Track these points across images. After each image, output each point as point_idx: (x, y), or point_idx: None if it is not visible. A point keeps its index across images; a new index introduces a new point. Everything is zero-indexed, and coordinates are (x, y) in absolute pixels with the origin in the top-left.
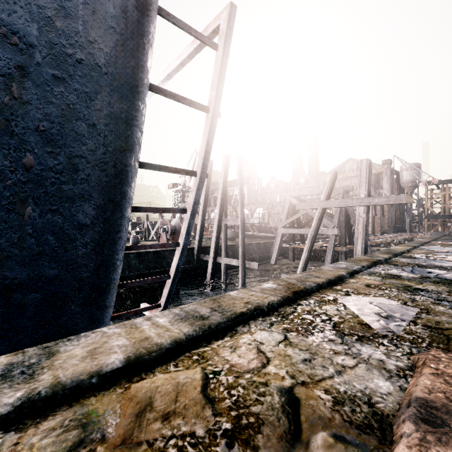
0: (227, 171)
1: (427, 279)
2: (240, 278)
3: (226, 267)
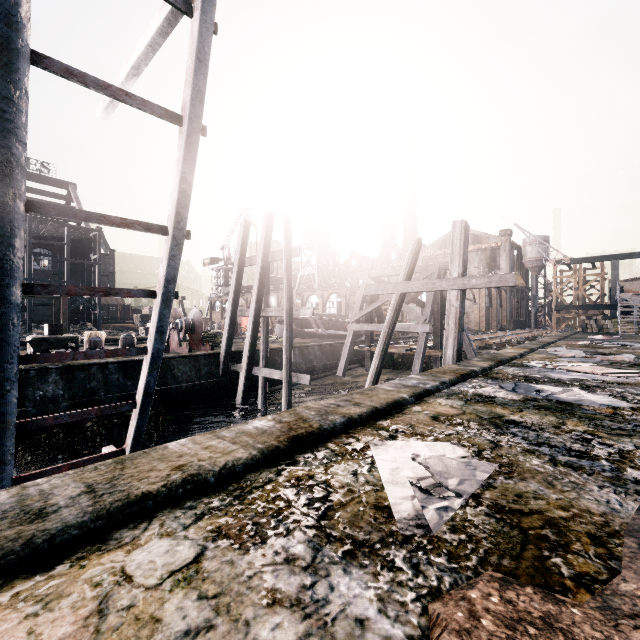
0: (269, 237)
1: (532, 402)
2: (283, 399)
3: (266, 382)
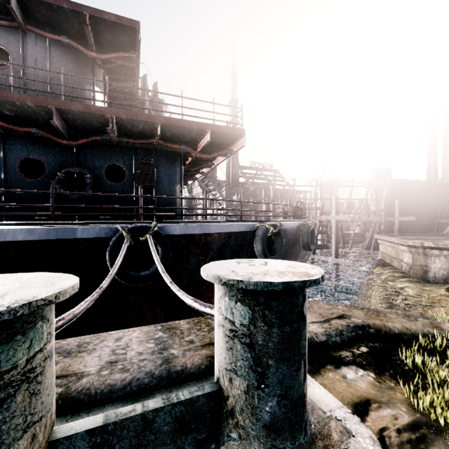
0: None
1: None
2: None
3: None
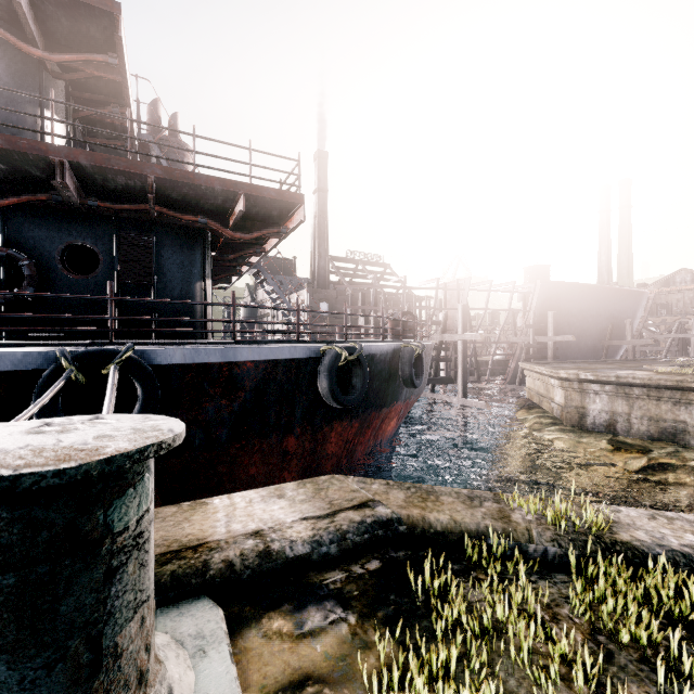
0: None
1: None
2: None
3: None
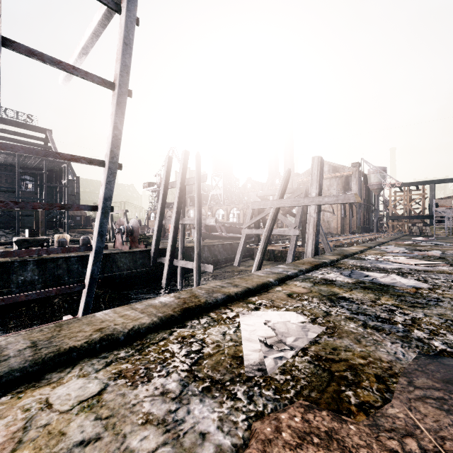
0: (185, 168)
1: (360, 284)
2: (194, 282)
3: (182, 270)
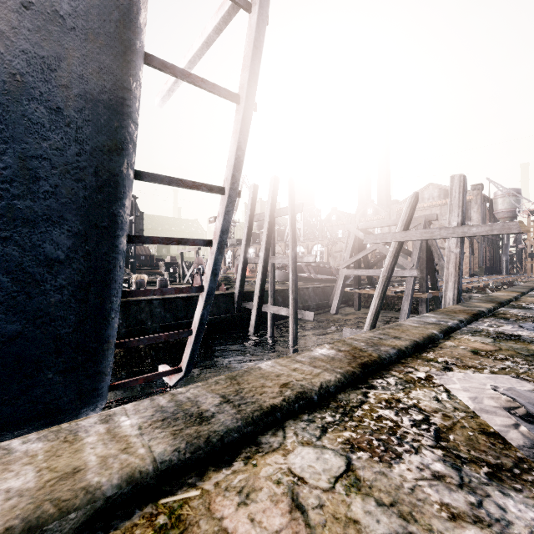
0: (275, 196)
1: None
2: (291, 332)
3: (273, 317)
